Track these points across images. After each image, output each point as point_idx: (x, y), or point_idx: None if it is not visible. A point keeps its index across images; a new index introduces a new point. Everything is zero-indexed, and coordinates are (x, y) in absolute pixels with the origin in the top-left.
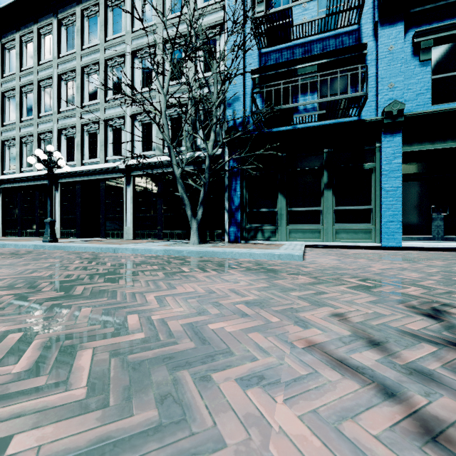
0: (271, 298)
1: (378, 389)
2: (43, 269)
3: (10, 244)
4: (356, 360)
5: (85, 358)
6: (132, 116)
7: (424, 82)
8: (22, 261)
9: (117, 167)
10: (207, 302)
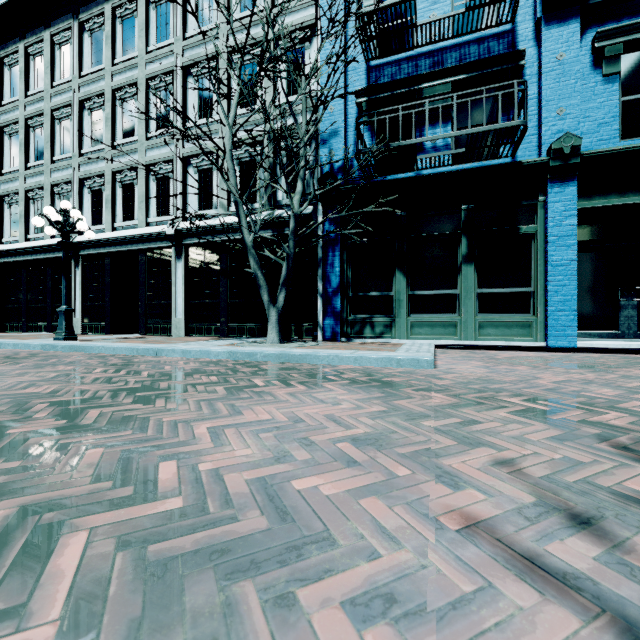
0: (393, 431)
1: (617, 628)
2: (45, 382)
3: (7, 344)
4: (558, 558)
5: (71, 551)
6: (184, 159)
7: (609, 106)
8: (18, 369)
9: (162, 232)
10: (291, 438)
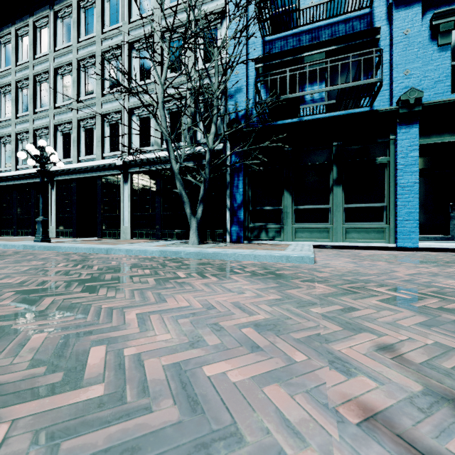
0: (288, 317)
1: None
2: (18, 274)
3: None
4: None
5: None
6: (129, 110)
7: (443, 68)
8: (1, 264)
9: (114, 163)
10: (204, 323)
